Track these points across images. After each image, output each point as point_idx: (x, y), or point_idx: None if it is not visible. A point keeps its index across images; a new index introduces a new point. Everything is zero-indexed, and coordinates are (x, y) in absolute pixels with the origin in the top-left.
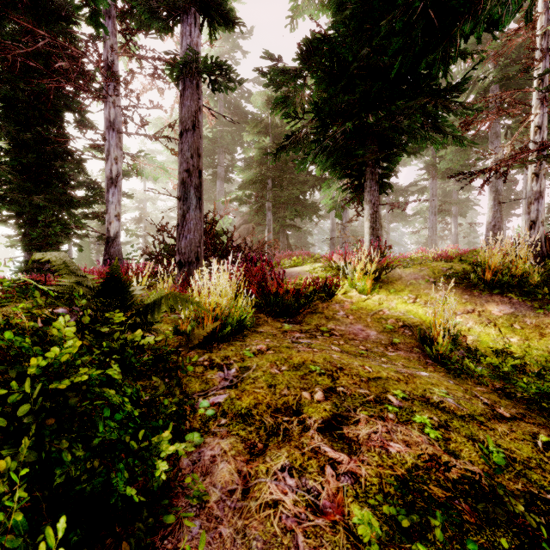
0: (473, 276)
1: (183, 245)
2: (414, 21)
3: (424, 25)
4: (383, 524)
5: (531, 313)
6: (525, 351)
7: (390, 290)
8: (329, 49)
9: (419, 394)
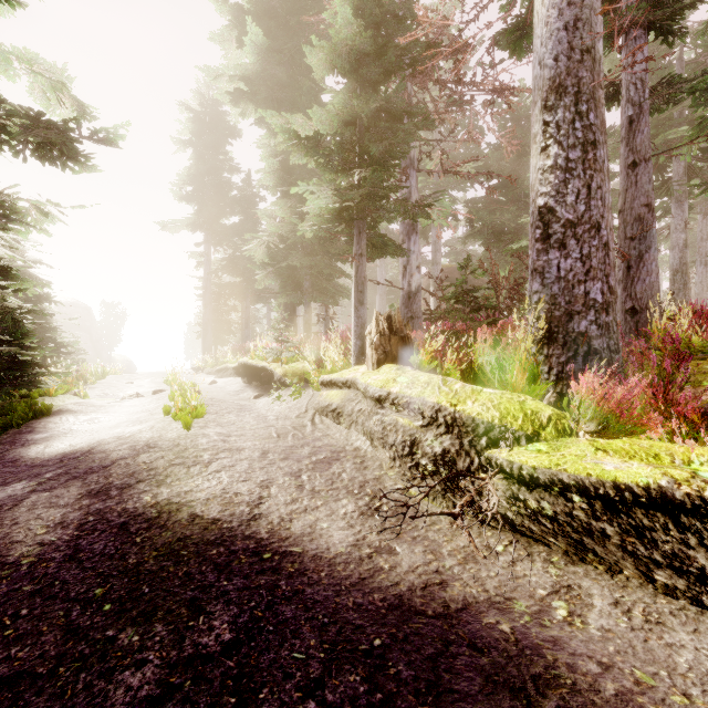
0: None
1: (638, 289)
2: None
3: None
4: None
5: None
6: None
7: None
8: None
9: None
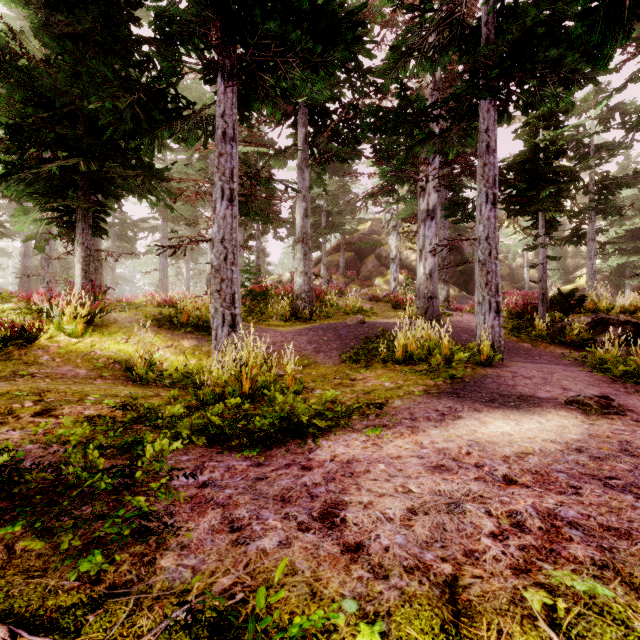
0: (175, 319)
1: None
2: (123, 109)
3: (134, 113)
4: (74, 419)
5: (207, 343)
6: (198, 367)
7: (104, 333)
8: (28, 65)
9: (112, 393)
